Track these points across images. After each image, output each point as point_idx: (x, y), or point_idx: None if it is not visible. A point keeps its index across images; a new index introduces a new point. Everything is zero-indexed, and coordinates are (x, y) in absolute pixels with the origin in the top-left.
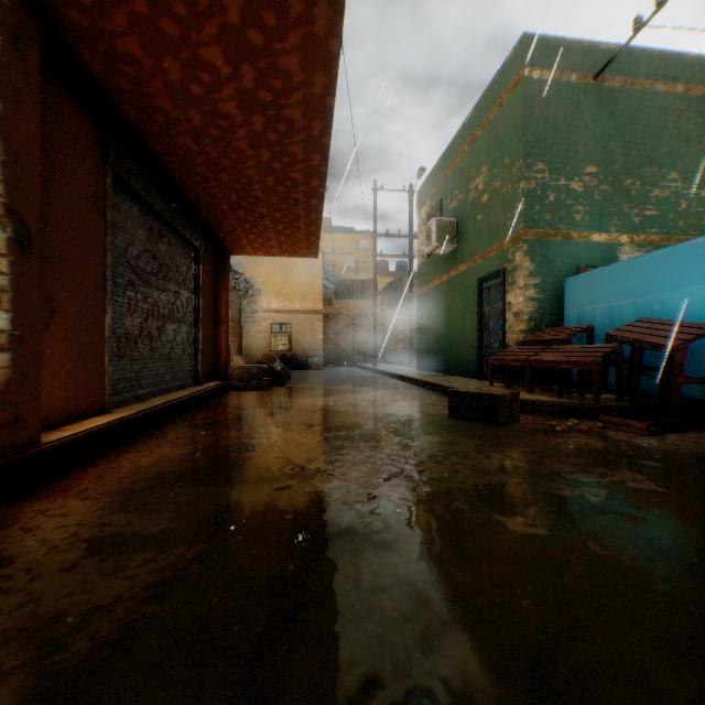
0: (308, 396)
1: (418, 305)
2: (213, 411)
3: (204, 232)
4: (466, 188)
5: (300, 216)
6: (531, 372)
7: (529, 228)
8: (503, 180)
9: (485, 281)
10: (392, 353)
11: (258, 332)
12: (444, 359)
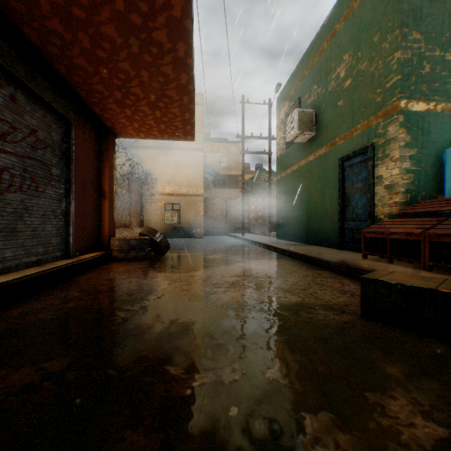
0: (181, 268)
1: (277, 188)
2: (50, 298)
3: (76, 104)
4: (325, 81)
5: (169, 78)
6: (429, 247)
7: (404, 99)
8: (371, 59)
9: (346, 160)
10: (254, 225)
11: (155, 210)
12: (302, 231)
